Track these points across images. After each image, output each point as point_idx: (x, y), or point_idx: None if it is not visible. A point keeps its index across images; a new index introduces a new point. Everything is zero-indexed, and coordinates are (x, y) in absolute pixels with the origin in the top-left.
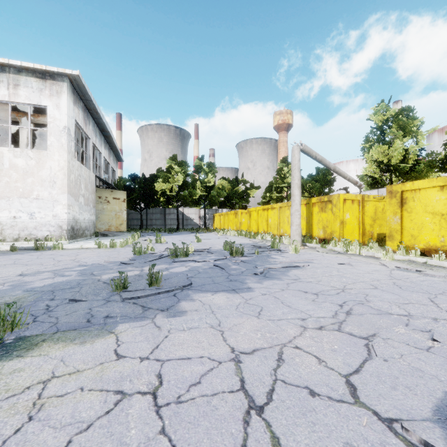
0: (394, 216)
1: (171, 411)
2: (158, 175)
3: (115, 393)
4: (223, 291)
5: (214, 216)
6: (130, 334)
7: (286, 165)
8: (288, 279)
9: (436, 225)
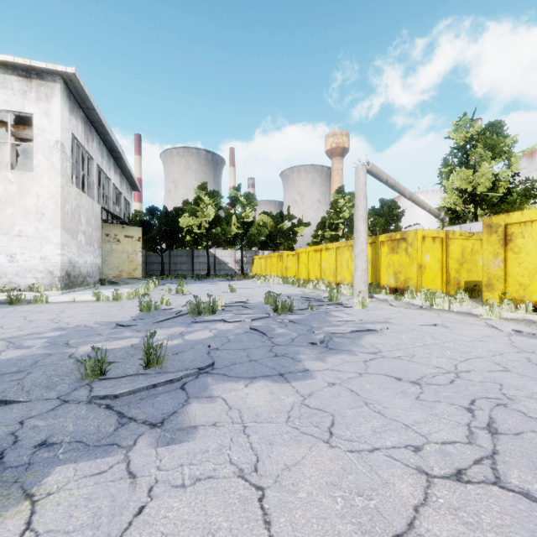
0: (494, 258)
1: None
2: (184, 209)
3: None
4: (263, 378)
5: (253, 259)
6: (65, 503)
7: (341, 197)
8: (364, 352)
9: None
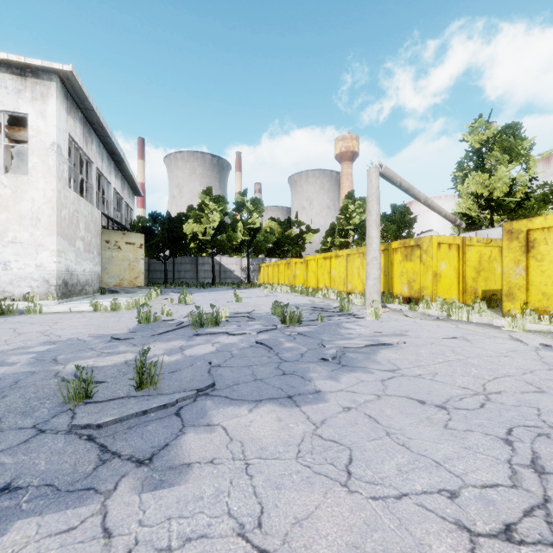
0: (515, 265)
1: None
2: (188, 215)
3: None
4: (270, 401)
5: (260, 267)
6: None
7: (352, 202)
8: (380, 369)
9: None
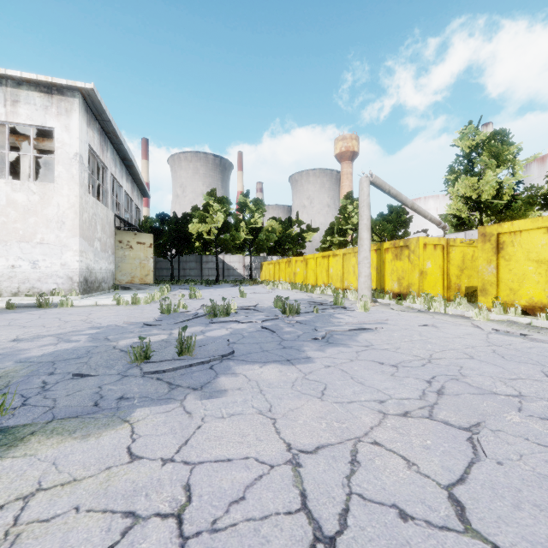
0: (488, 264)
1: (202, 546)
2: (193, 215)
3: (124, 516)
4: (274, 362)
5: (261, 264)
6: (151, 424)
7: (350, 203)
8: (358, 345)
9: (541, 276)
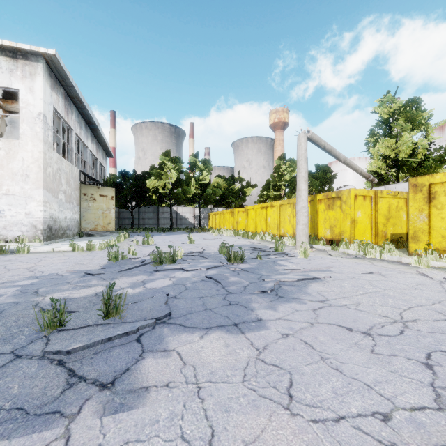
0: (419, 213)
1: None
2: (151, 173)
3: None
4: (218, 328)
5: (209, 215)
6: None
7: (283, 163)
8: (312, 300)
9: None
